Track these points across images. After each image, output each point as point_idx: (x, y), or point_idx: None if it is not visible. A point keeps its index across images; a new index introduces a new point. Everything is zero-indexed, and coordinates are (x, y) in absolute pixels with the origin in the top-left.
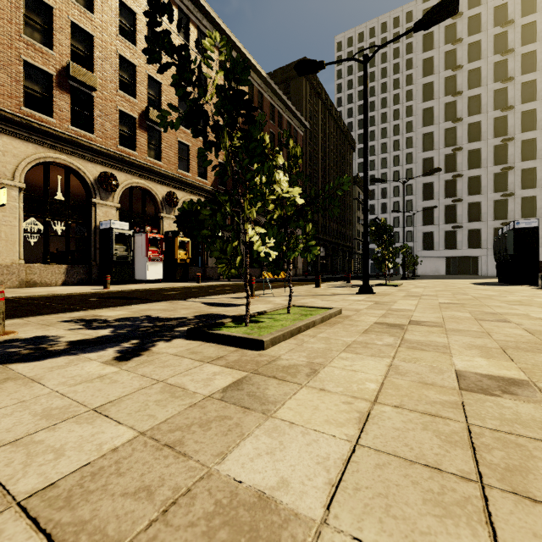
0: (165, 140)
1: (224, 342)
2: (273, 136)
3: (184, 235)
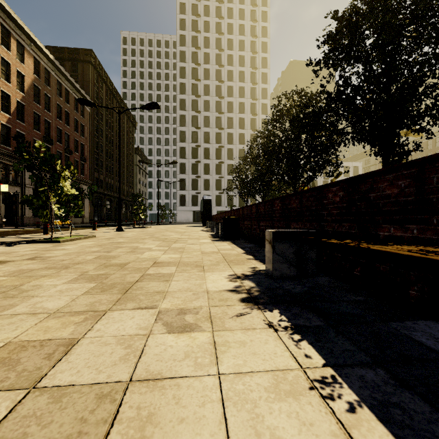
0: None
1: (45, 243)
2: (60, 108)
3: None
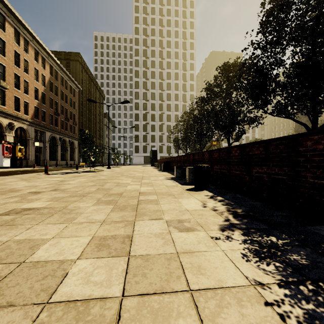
0: (7, 95)
1: (89, 172)
2: (62, 93)
3: (20, 145)
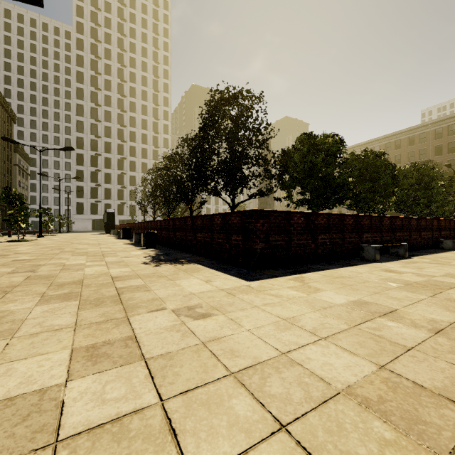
0: None
1: (19, 242)
2: None
3: None
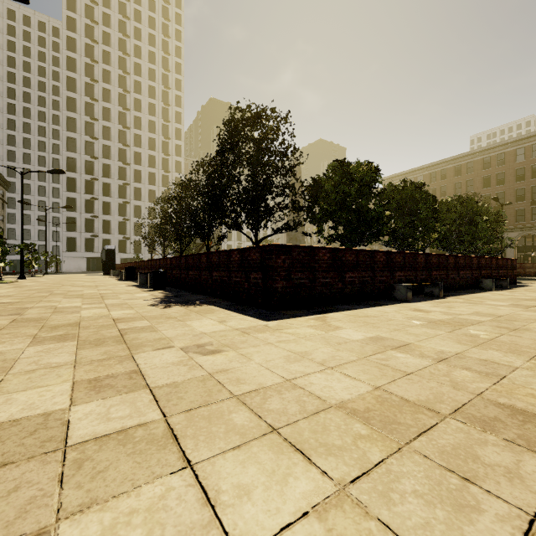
0: None
1: None
2: None
3: None
